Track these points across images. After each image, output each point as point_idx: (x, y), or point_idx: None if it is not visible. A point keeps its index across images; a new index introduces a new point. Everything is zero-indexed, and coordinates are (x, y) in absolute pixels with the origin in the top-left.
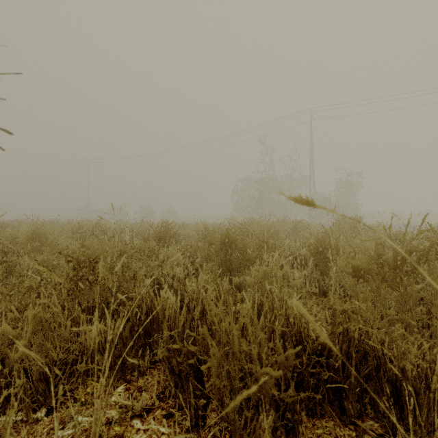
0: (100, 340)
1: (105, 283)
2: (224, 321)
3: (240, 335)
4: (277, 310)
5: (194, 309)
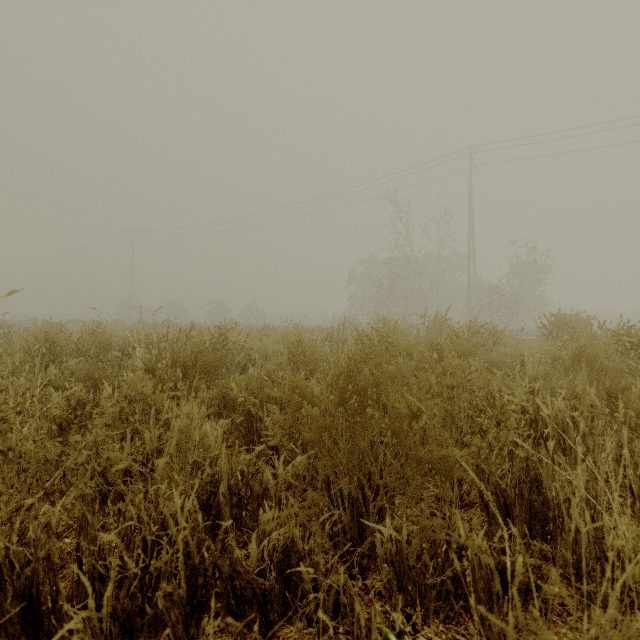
0: None
1: None
2: None
3: None
4: None
5: None
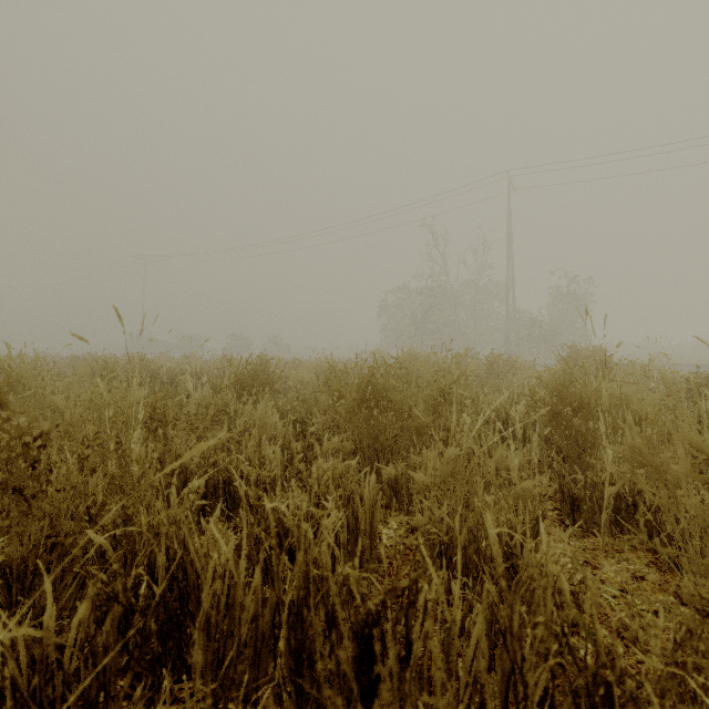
0: (11, 677)
1: (88, 491)
2: (364, 610)
3: (414, 685)
4: (493, 559)
5: (293, 553)
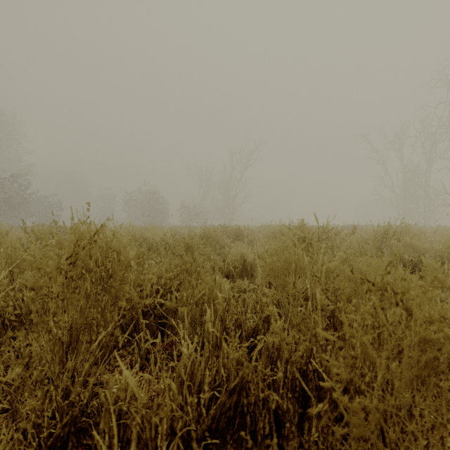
0: None
1: None
2: None
3: None
4: None
5: None
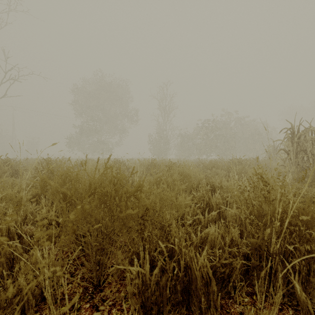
0: None
1: None
2: None
3: None
4: None
5: None
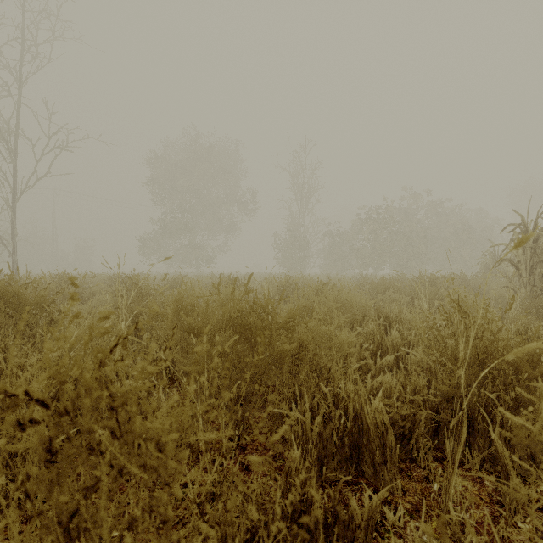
0: None
1: None
2: None
3: None
4: None
5: None
